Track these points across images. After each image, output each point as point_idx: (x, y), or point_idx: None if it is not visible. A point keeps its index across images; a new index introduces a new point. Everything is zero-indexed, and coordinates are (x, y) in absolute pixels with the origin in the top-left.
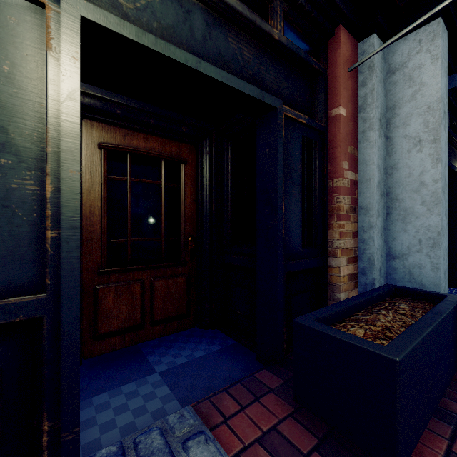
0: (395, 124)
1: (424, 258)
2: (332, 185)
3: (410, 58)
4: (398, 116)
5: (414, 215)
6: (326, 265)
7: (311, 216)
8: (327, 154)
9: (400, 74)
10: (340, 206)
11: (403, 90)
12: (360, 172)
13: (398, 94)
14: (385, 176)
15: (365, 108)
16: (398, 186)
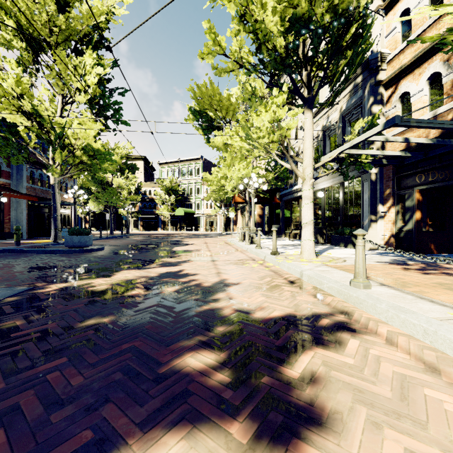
0: (18, 209)
1: (21, 228)
2: (5, 218)
3: (20, 201)
4: (18, 208)
5: (20, 223)
6: (4, 230)
7: (1, 222)
8: (4, 214)
9: (18, 203)
10: (7, 221)
11: (19, 205)
12: (11, 216)
13: (18, 205)
14: (17, 217)
15: (12, 207)
16: (18, 218)
